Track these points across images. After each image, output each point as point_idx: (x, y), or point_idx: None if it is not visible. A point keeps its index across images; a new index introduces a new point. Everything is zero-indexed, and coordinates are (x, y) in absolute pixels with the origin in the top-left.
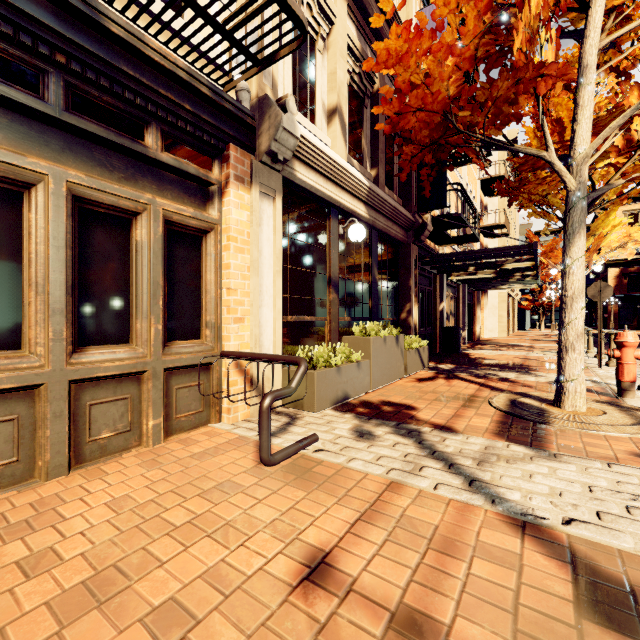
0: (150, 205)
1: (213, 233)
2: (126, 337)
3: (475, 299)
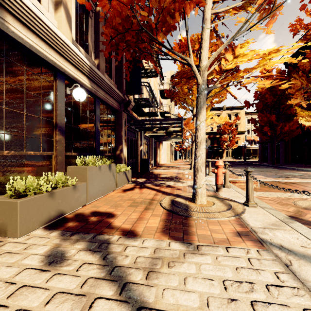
0: None
1: None
2: None
3: (157, 145)
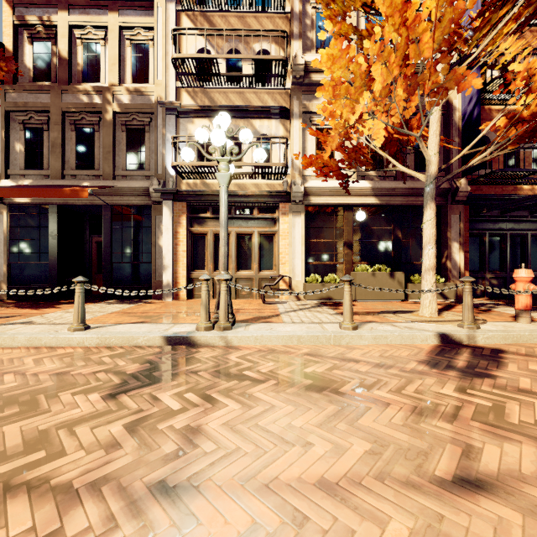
0: (254, 231)
1: (276, 234)
2: (250, 268)
3: None
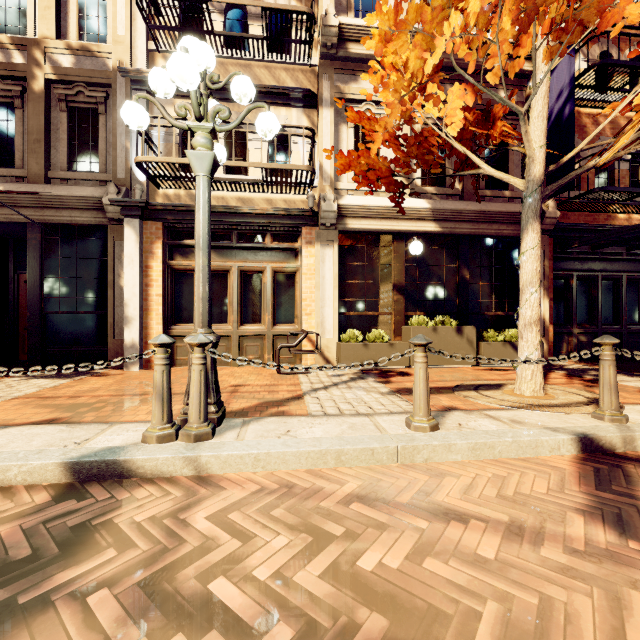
0: (266, 267)
1: (298, 272)
2: (260, 321)
3: None
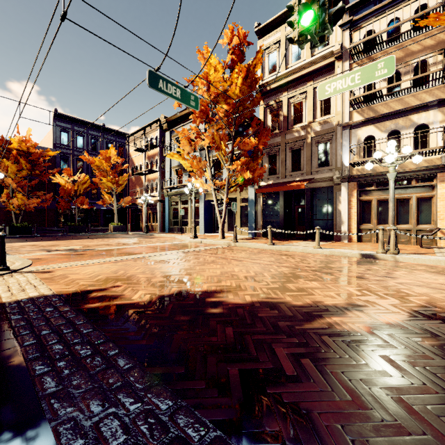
0: (412, 196)
1: (434, 197)
2: (408, 223)
3: None
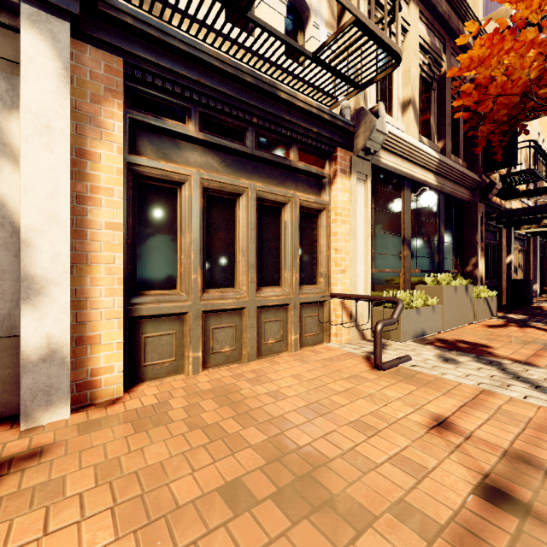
0: (292, 198)
1: (325, 211)
2: (278, 282)
3: None
